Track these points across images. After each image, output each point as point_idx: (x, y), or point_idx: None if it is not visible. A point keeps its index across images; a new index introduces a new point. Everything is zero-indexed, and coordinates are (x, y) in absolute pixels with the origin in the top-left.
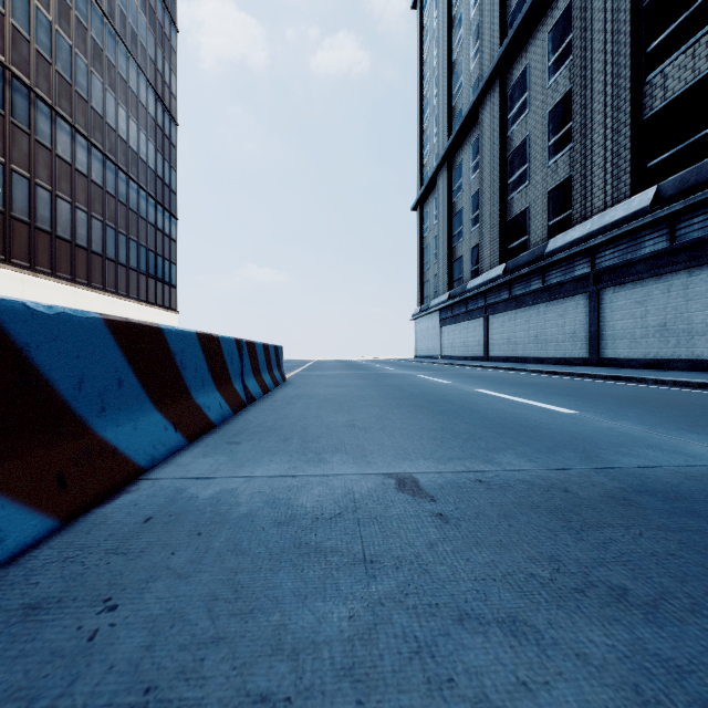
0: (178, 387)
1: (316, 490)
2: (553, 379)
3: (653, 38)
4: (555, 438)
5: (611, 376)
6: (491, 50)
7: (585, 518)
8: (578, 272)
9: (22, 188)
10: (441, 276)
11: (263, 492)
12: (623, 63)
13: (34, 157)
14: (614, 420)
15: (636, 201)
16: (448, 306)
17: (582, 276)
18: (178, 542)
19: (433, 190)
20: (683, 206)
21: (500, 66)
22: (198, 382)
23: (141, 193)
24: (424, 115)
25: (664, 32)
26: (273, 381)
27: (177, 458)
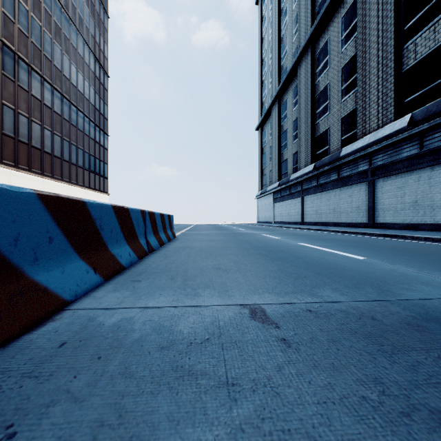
0: (98, 242)
1: (192, 318)
2: (347, 236)
3: (408, 20)
4: (357, 277)
5: (383, 234)
6: (305, 29)
7: (393, 342)
8: (360, 169)
9: (10, 115)
10: (274, 171)
11: (153, 320)
12: (389, 36)
13: (17, 96)
14: (393, 264)
15: (398, 124)
16: (278, 190)
17: (363, 171)
18: (81, 366)
19: (268, 118)
20: (428, 126)
21: (311, 40)
22: (113, 238)
23: (85, 119)
24: (263, 71)
25: (415, 17)
26: (167, 237)
27: (95, 293)
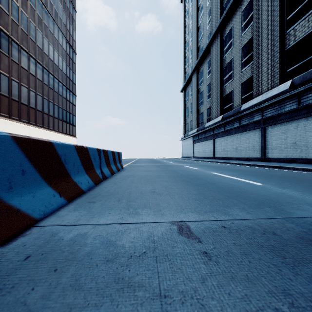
0: (63, 173)
1: (132, 234)
2: (246, 167)
3: (289, 13)
4: (257, 199)
5: (272, 166)
6: (216, 20)
7: (293, 255)
8: (255, 119)
9: (5, 81)
10: (193, 121)
11: (102, 236)
12: (276, 25)
13: (11, 67)
14: (283, 189)
15: (282, 87)
16: (196, 135)
17: (257, 120)
18: (39, 278)
19: (190, 83)
20: (304, 88)
21: (220, 27)
22: (75, 170)
23: (59, 84)
24: (186, 50)
25: (295, 10)
26: (117, 168)
27: (59, 212)
